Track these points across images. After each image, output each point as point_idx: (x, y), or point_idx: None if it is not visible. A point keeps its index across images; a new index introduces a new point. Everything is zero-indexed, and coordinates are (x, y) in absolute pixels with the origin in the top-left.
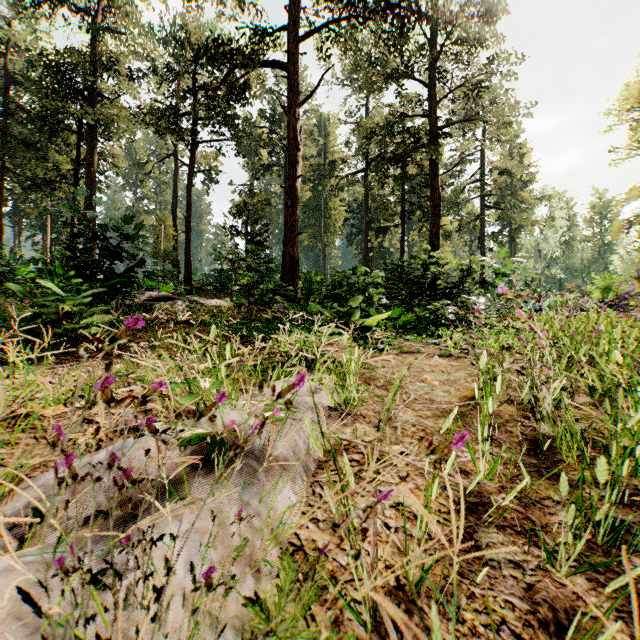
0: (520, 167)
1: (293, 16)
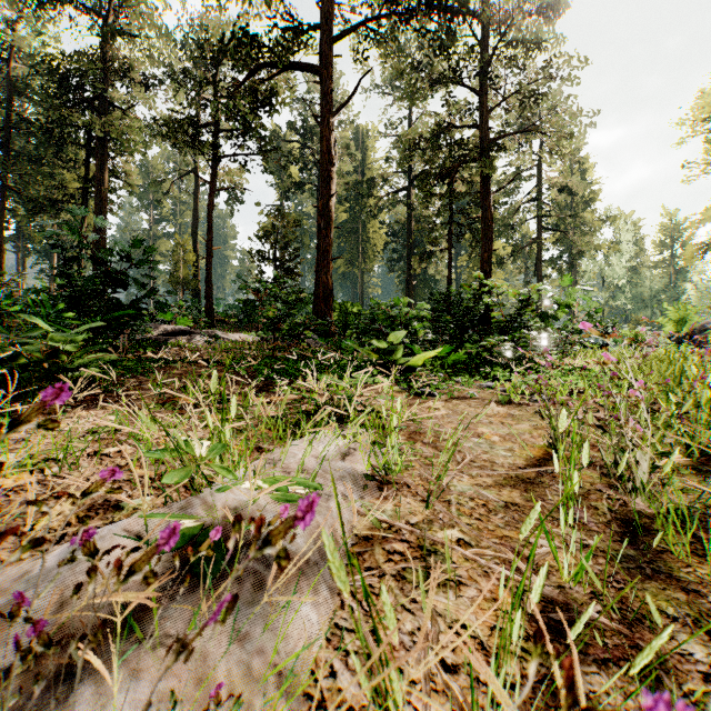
0: (582, 184)
1: (327, 15)
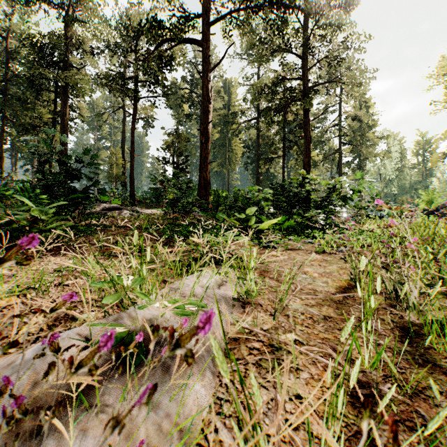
0: (367, 115)
1: (206, 8)
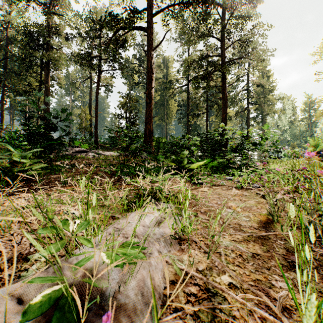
0: (268, 82)
1: (150, 4)
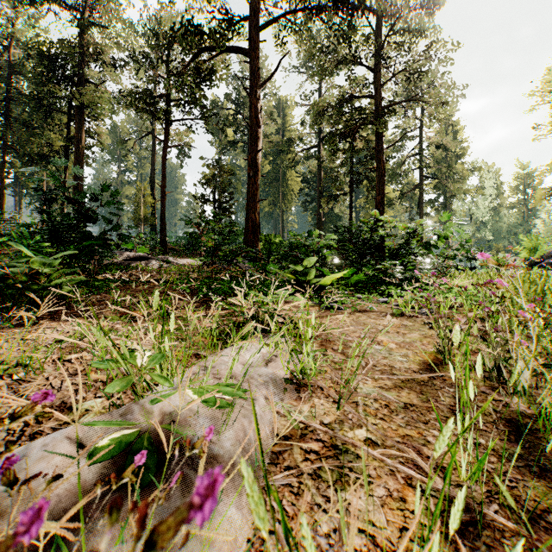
0: (454, 142)
1: (255, 9)
